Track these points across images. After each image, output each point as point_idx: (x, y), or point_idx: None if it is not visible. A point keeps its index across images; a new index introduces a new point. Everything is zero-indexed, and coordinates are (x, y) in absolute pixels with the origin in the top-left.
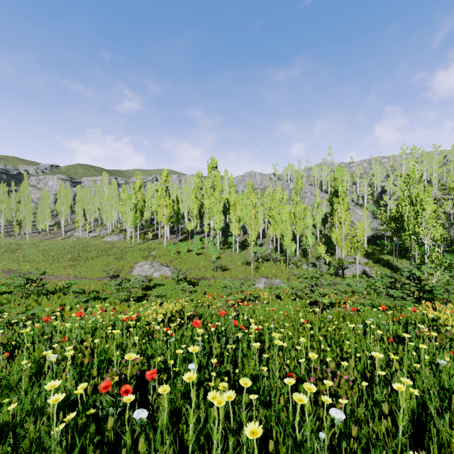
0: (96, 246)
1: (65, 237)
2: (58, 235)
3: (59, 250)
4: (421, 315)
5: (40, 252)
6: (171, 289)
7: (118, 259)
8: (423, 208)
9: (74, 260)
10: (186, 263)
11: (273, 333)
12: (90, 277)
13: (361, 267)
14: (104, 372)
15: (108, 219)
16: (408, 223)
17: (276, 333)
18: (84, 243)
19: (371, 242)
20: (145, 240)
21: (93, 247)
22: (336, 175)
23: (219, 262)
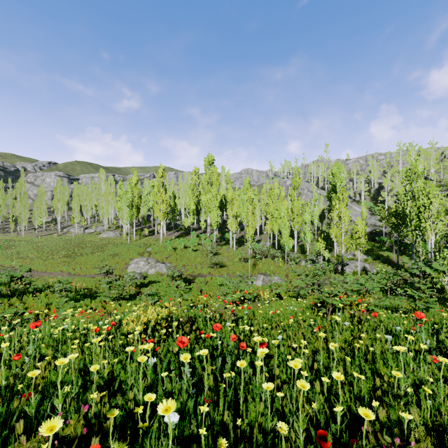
0: (92, 242)
1: (61, 234)
2: (54, 231)
3: (54, 247)
4: (444, 318)
5: (35, 249)
6: (166, 287)
7: (113, 256)
8: (430, 202)
9: (69, 257)
10: (183, 260)
11: (291, 363)
12: (84, 273)
13: (361, 263)
14: (48, 415)
15: (104, 215)
16: (410, 219)
17: (295, 363)
18: (80, 240)
19: (369, 238)
20: (142, 237)
21: (88, 243)
22: (334, 171)
23: (216, 259)
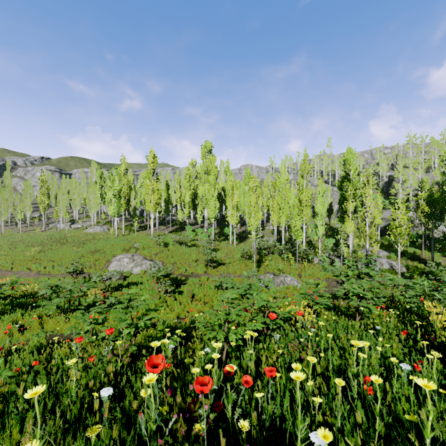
0: (75, 238)
1: (46, 229)
2: (40, 227)
3: (30, 242)
4: None
5: (8, 245)
6: (149, 290)
7: (94, 252)
8: None
9: (44, 253)
10: (175, 256)
11: None
12: (56, 273)
13: (387, 260)
14: None
15: (91, 209)
16: None
17: None
18: (62, 235)
19: (383, 233)
20: (132, 232)
21: (71, 238)
22: (346, 158)
23: (214, 256)
